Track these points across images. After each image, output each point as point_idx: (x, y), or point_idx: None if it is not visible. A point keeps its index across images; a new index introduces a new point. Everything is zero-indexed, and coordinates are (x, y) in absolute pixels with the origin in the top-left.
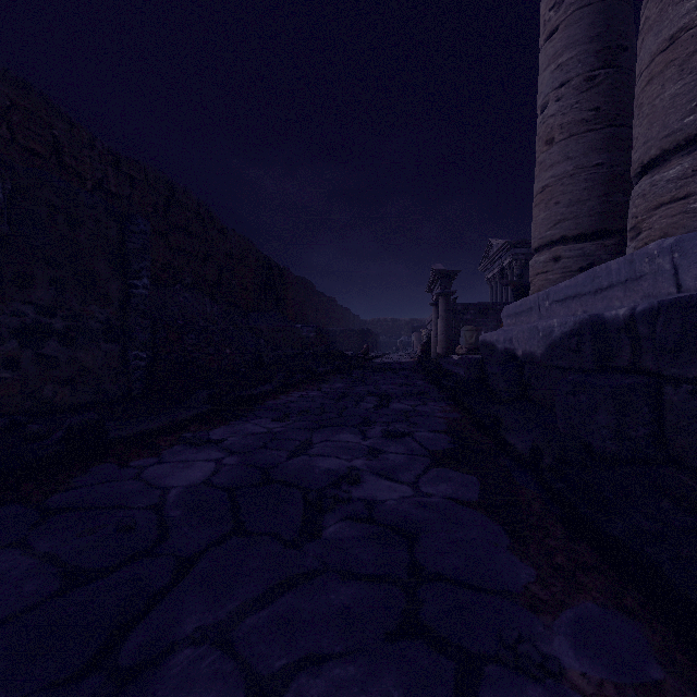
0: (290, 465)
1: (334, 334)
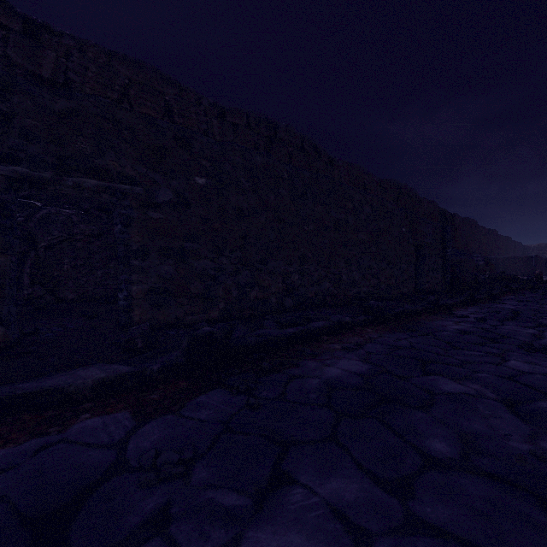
0: (542, 309)
1: (497, 261)
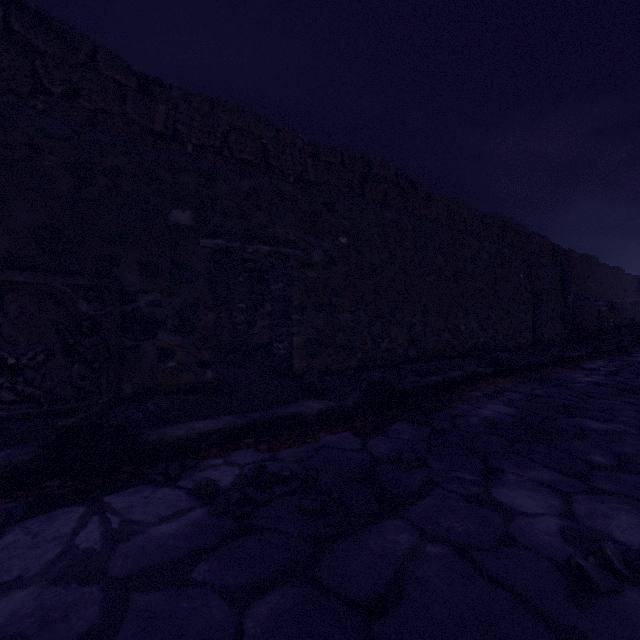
0: None
1: (623, 306)
